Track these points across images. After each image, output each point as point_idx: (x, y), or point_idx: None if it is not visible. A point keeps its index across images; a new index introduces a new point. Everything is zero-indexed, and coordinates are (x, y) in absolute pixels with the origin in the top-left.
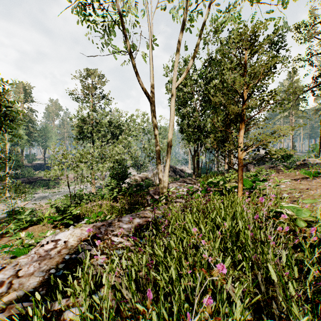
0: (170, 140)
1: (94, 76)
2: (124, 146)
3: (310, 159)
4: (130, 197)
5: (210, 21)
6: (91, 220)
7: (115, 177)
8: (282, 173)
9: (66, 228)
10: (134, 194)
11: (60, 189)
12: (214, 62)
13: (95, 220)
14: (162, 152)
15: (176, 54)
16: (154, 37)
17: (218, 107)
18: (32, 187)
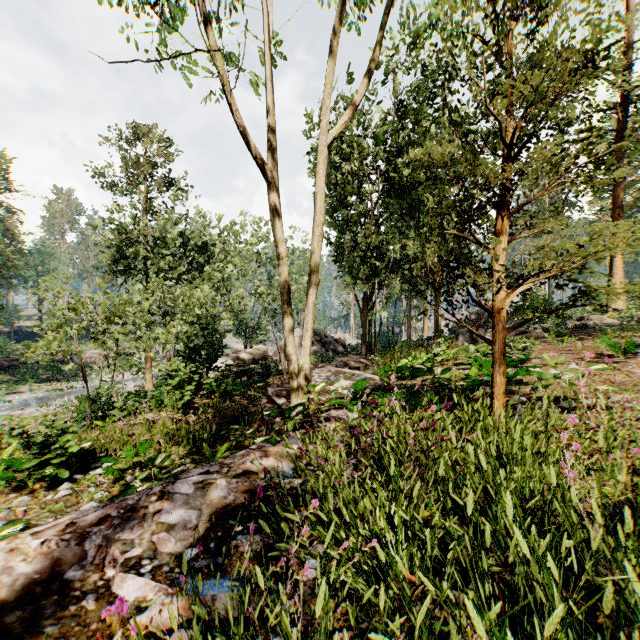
0: (316, 269)
1: (150, 138)
2: (215, 289)
3: (594, 316)
4: (225, 402)
5: (399, 24)
6: (122, 464)
7: (190, 357)
8: (548, 346)
9: (50, 491)
10: (233, 396)
11: (74, 382)
12: (407, 112)
13: (128, 468)
14: (297, 303)
15: (330, 64)
16: (277, 35)
17: (416, 206)
18: (9, 380)
